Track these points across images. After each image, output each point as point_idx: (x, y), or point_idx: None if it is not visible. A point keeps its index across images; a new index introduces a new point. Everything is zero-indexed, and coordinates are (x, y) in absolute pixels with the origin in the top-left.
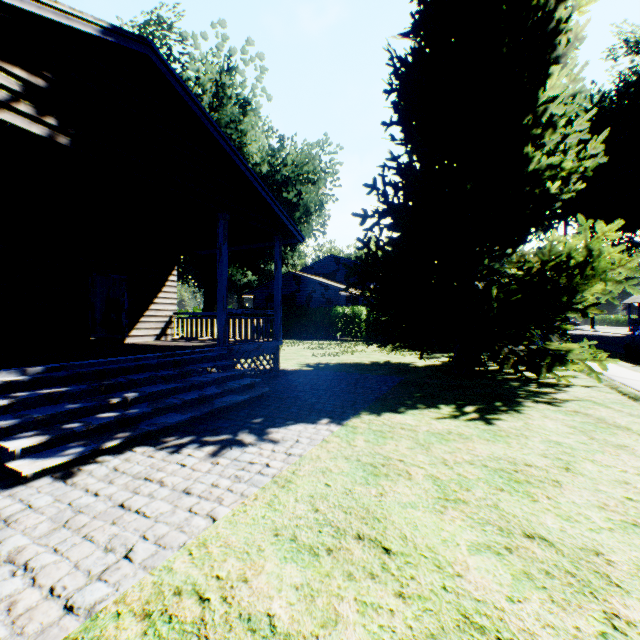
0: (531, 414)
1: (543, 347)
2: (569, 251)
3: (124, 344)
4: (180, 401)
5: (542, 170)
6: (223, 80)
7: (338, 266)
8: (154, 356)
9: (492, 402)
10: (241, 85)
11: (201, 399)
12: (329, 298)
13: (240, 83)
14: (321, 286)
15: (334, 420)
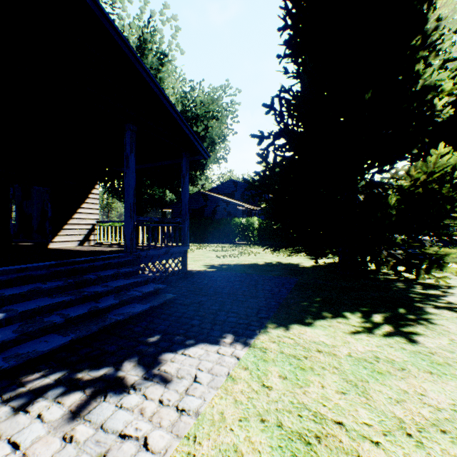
0: (446, 325)
1: (421, 251)
2: (455, 163)
3: (44, 249)
4: (61, 320)
5: (431, 86)
6: (145, 37)
7: (236, 188)
8: (45, 265)
9: (394, 308)
10: (160, 41)
11: (94, 312)
12: (229, 211)
13: (159, 39)
14: (223, 202)
15: (239, 338)
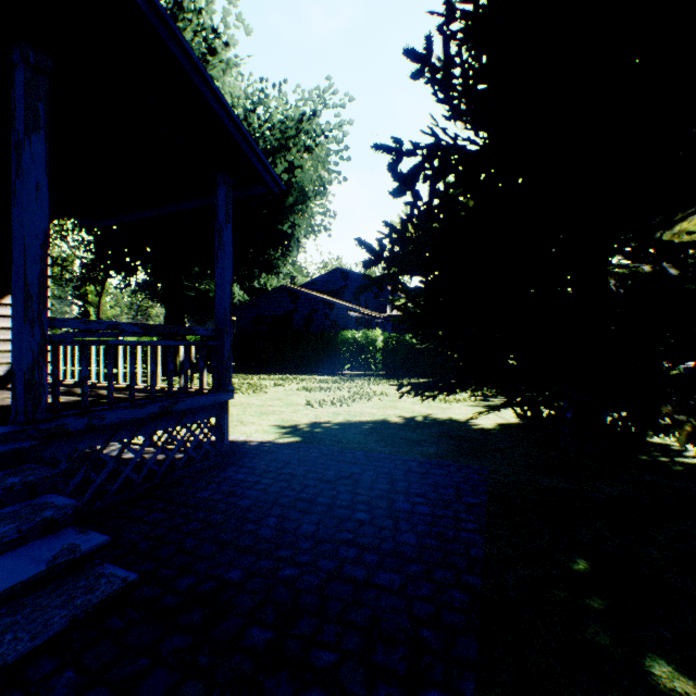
0: None
1: None
2: None
3: None
4: None
5: None
6: (180, 1)
7: (346, 282)
8: None
9: None
10: (207, 9)
11: None
12: (335, 320)
13: (205, 6)
14: (324, 304)
15: None
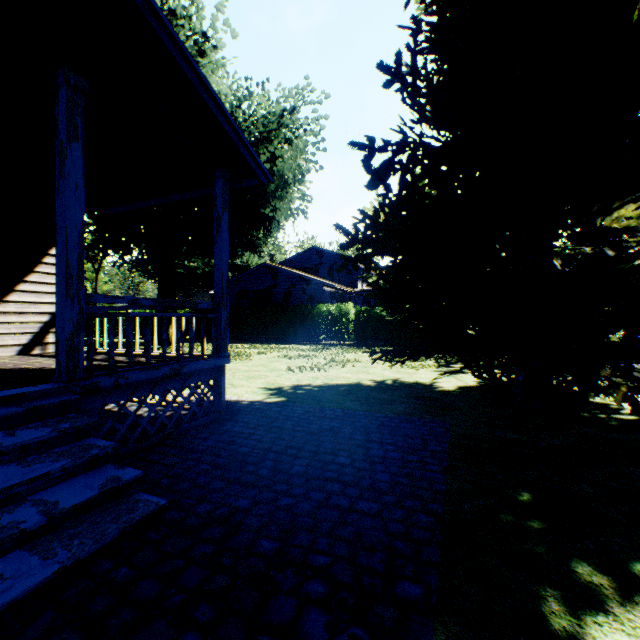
0: None
1: None
2: None
3: None
4: None
5: None
6: (173, 8)
7: (321, 259)
8: None
9: None
10: (197, 15)
11: None
12: (311, 294)
13: (196, 13)
14: (301, 280)
15: None
